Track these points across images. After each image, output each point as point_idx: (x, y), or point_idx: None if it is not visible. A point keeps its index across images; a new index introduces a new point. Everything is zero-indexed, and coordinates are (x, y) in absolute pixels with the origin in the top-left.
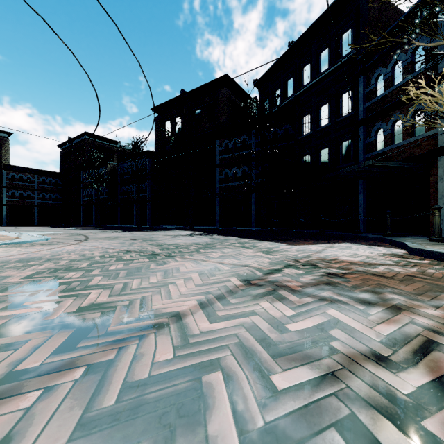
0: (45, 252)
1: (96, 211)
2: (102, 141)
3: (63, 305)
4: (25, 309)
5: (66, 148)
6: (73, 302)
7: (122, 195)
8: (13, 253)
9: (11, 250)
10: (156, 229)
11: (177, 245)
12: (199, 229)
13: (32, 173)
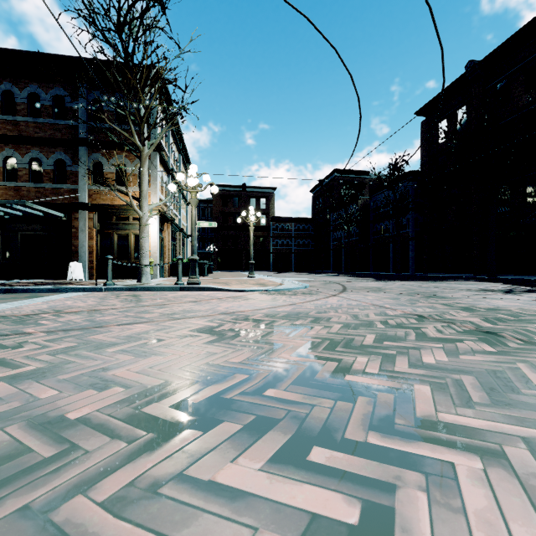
0: (308, 305)
1: (345, 256)
2: (351, 176)
3: (410, 521)
4: (318, 490)
5: (316, 191)
6: (428, 507)
7: (375, 235)
8: (279, 303)
9: (277, 299)
10: (426, 278)
11: (508, 312)
12: (511, 281)
13: (290, 221)
